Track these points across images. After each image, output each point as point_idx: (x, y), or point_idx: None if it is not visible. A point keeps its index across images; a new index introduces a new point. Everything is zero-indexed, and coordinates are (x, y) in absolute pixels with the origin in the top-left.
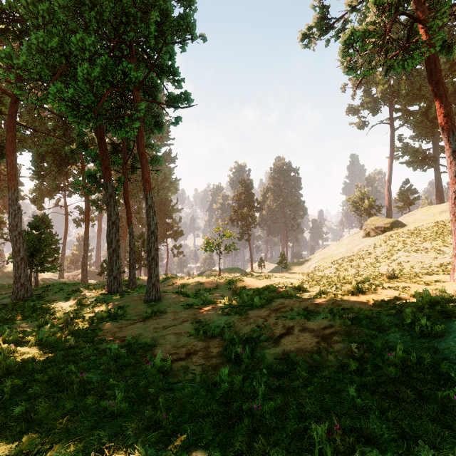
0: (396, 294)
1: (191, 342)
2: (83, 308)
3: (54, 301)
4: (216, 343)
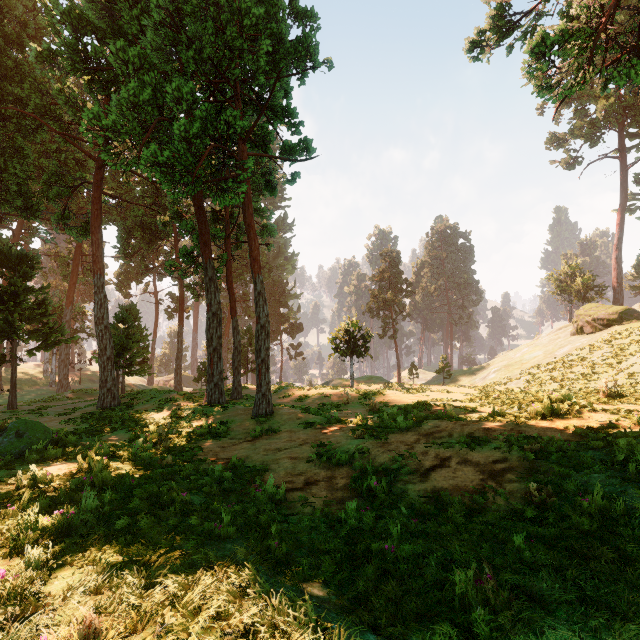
0: (612, 420)
1: (311, 469)
2: (179, 422)
3: (145, 412)
4: (343, 472)
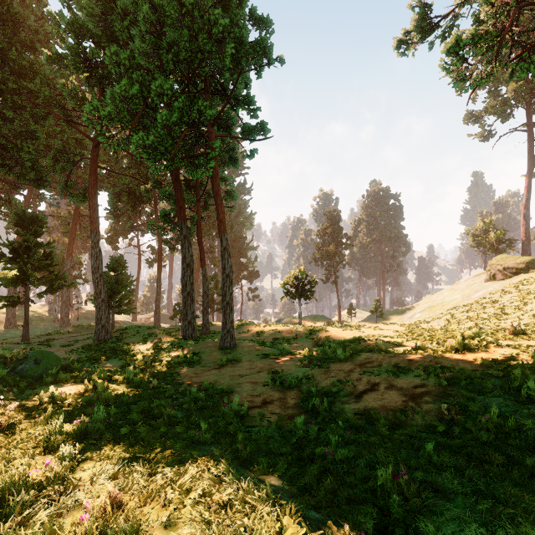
0: (513, 354)
1: (267, 392)
2: (160, 352)
3: (132, 344)
4: (293, 394)
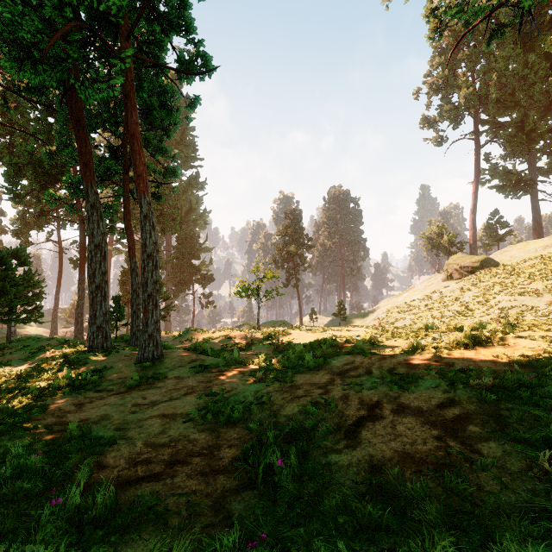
0: (543, 345)
1: (186, 434)
2: (42, 373)
3: (6, 363)
4: (233, 436)
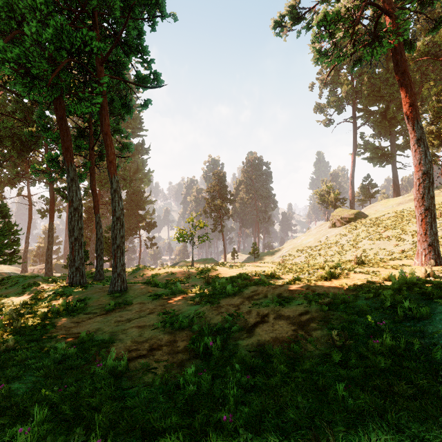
0: (368, 278)
1: (155, 336)
2: (38, 303)
3: (6, 296)
4: (183, 335)
